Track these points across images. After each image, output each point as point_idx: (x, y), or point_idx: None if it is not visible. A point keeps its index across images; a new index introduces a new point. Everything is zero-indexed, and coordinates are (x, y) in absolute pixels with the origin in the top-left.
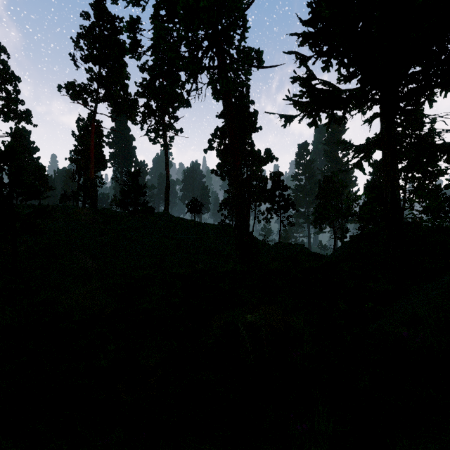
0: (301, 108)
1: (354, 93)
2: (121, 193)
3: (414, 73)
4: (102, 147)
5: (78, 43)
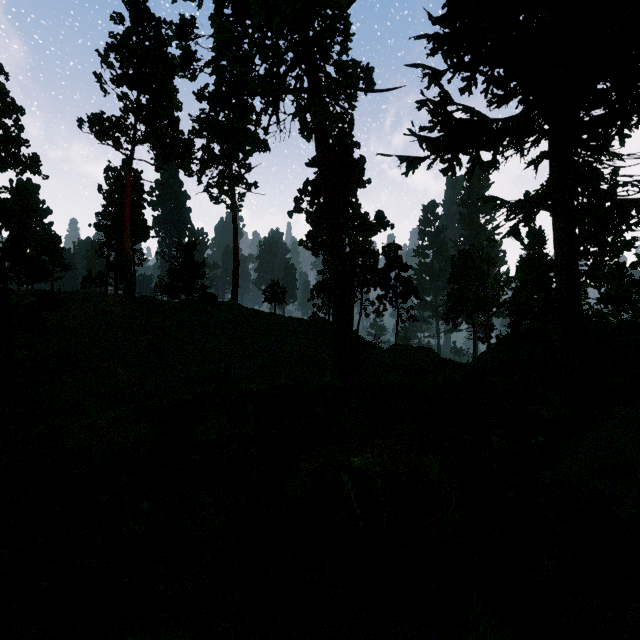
0: (430, 148)
1: (512, 122)
2: (170, 274)
3: (604, 90)
4: (142, 208)
5: (107, 57)
